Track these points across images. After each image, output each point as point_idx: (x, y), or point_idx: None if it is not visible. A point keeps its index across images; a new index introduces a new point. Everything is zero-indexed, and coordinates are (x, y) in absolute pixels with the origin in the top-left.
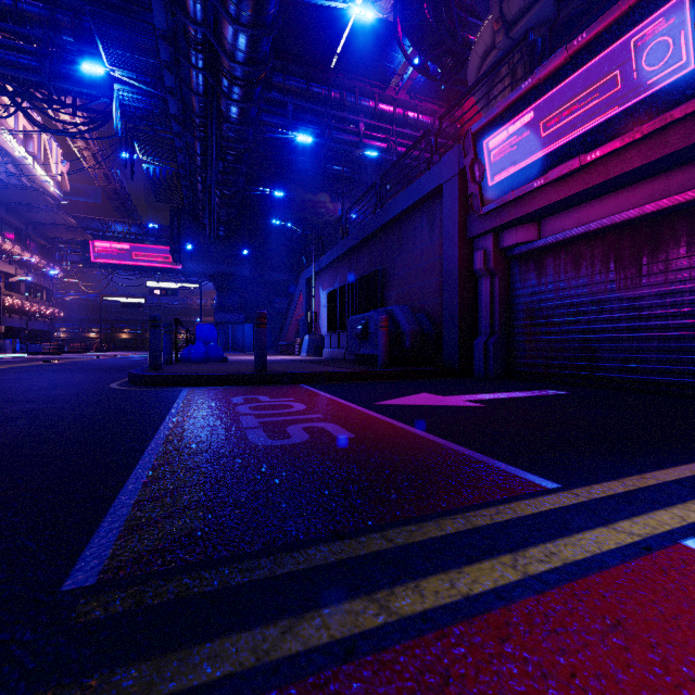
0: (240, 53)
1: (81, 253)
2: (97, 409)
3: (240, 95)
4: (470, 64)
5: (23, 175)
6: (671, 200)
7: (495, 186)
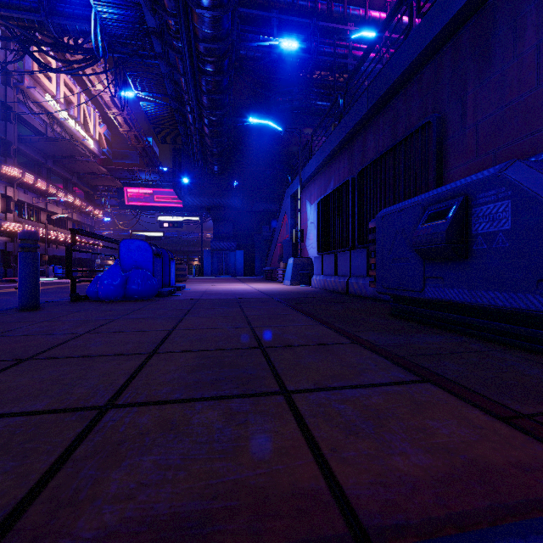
0: None
1: (117, 198)
2: None
3: None
4: None
5: (68, 135)
6: None
7: None
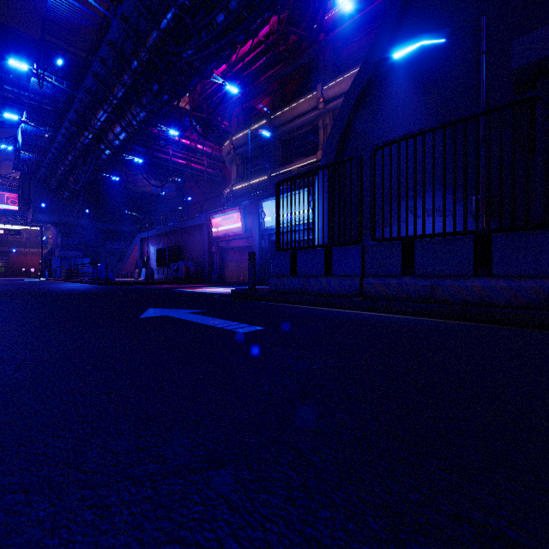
0: (118, 145)
1: None
2: (125, 287)
3: (112, 154)
4: (223, 152)
5: None
6: (245, 245)
7: (215, 232)
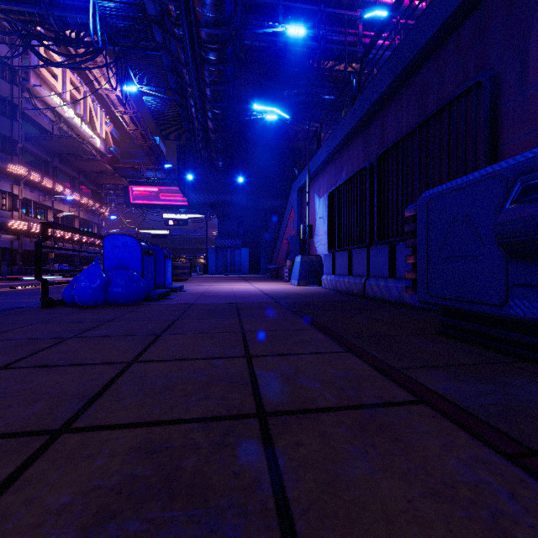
0: None
1: (124, 196)
2: None
3: None
4: None
5: (75, 134)
6: None
7: None
